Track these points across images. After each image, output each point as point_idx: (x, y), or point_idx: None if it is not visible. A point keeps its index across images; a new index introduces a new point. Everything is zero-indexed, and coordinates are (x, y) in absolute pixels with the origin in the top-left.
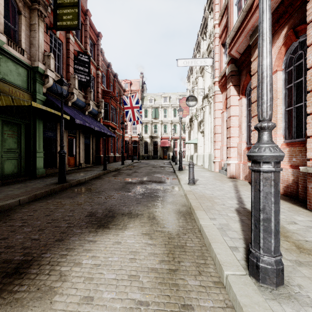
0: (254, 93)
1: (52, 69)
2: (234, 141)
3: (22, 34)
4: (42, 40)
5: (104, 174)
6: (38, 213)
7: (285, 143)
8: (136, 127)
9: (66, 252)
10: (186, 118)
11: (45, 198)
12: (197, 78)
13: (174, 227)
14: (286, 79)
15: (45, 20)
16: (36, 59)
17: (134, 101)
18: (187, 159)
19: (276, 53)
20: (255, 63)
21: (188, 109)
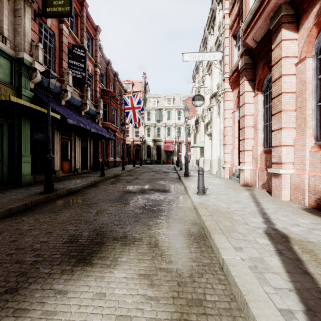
0: (276, 86)
1: (41, 62)
2: (249, 143)
3: (4, 20)
4: (29, 28)
5: (101, 181)
6: (2, 238)
7: (317, 145)
8: (138, 131)
9: (12, 319)
10: (191, 120)
11: (22, 213)
12: (204, 76)
13: (184, 261)
14: (318, 67)
15: (32, 6)
16: (22, 49)
17: (136, 101)
18: (193, 163)
19: (304, 37)
20: (277, 50)
21: (194, 110)
